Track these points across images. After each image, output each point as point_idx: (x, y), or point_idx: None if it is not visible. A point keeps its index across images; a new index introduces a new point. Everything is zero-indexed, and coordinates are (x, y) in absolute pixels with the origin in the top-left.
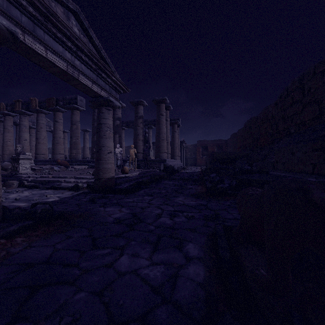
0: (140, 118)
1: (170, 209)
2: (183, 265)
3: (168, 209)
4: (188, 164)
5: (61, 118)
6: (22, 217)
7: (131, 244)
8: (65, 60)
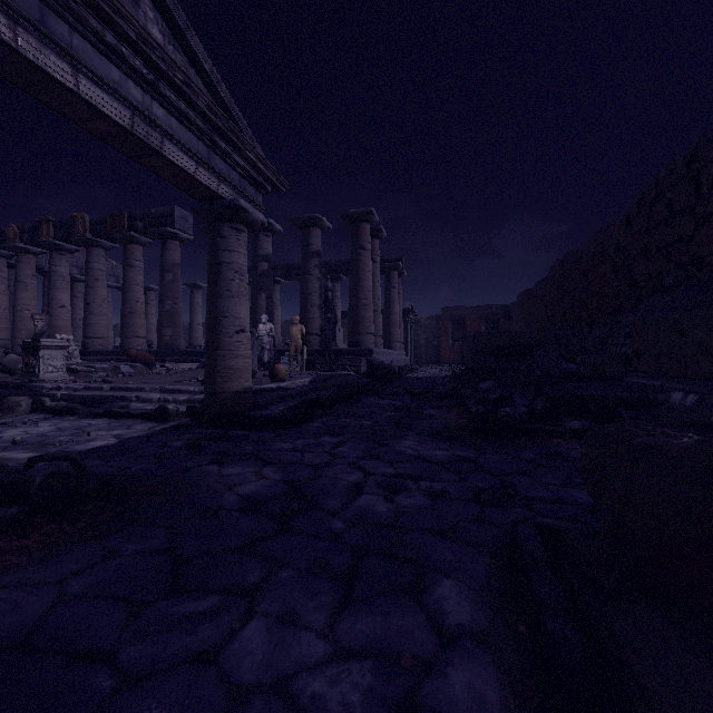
0: (314, 257)
1: (386, 472)
2: (431, 660)
3: (380, 472)
4: (422, 361)
5: (139, 257)
6: (3, 493)
7: (280, 578)
8: (127, 102)
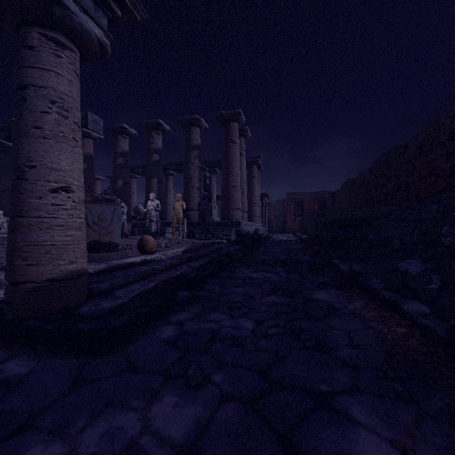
0: (194, 149)
1: None
2: None
3: None
4: (273, 230)
5: None
6: None
7: None
8: None
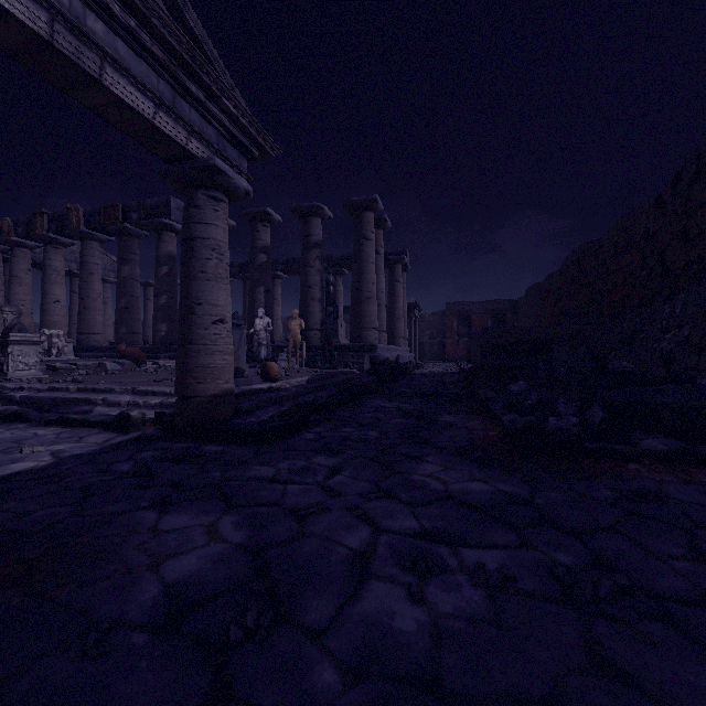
0: (315, 248)
1: (405, 527)
2: None
3: (395, 526)
4: (426, 357)
5: (134, 250)
6: None
7: None
8: None
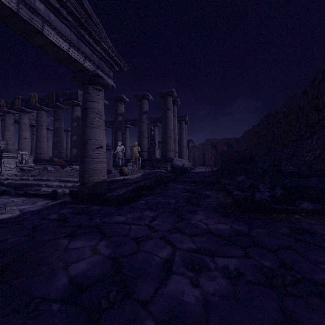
0: (145, 113)
1: (188, 247)
2: None
3: (183, 247)
4: (196, 164)
5: (61, 114)
6: None
7: None
8: None
